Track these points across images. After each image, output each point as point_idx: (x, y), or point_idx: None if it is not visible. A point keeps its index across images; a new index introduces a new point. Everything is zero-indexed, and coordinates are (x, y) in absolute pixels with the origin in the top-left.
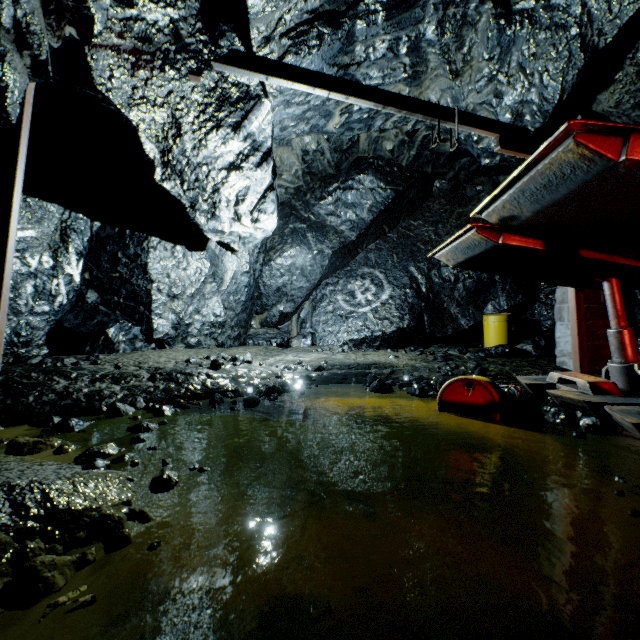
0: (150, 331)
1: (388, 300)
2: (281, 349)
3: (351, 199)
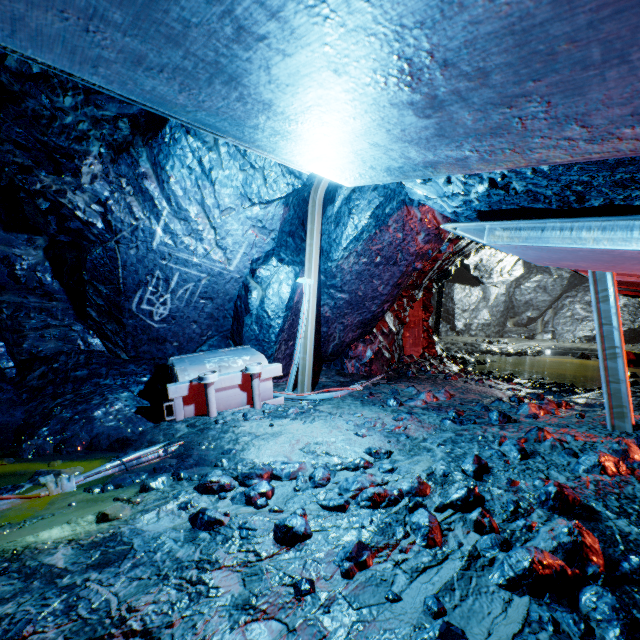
0: (453, 327)
1: (621, 308)
2: (527, 340)
3: None
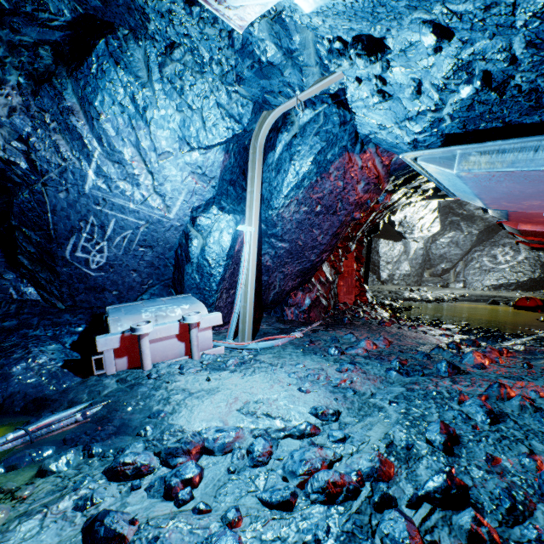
0: (379, 277)
1: (523, 260)
2: (442, 288)
3: None
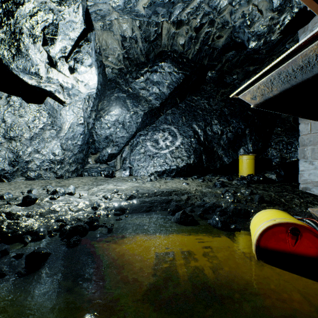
0: None
1: (180, 145)
2: (106, 179)
3: (156, 79)
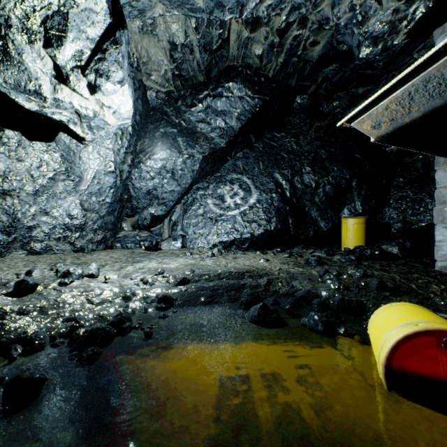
0: None
1: (256, 204)
2: (148, 253)
3: (221, 107)
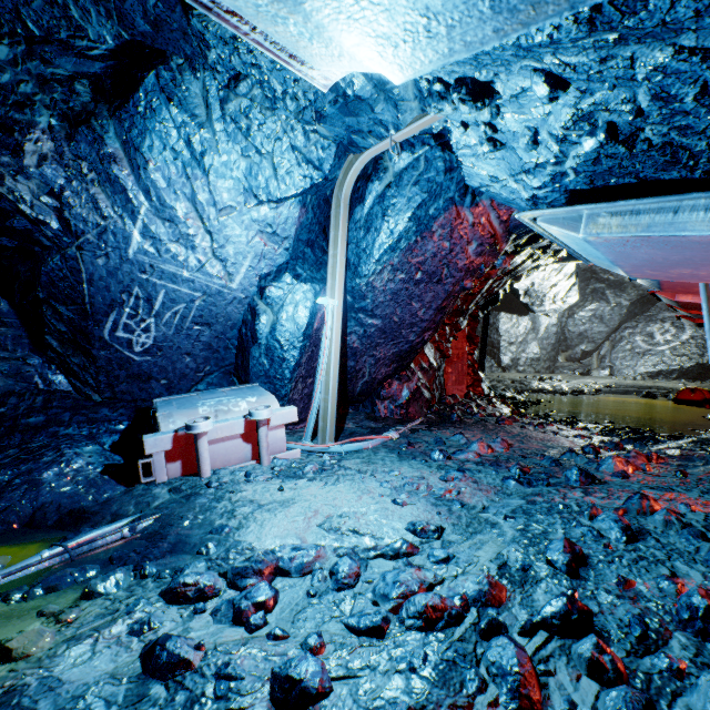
0: (499, 362)
1: (688, 340)
2: (582, 376)
3: None
